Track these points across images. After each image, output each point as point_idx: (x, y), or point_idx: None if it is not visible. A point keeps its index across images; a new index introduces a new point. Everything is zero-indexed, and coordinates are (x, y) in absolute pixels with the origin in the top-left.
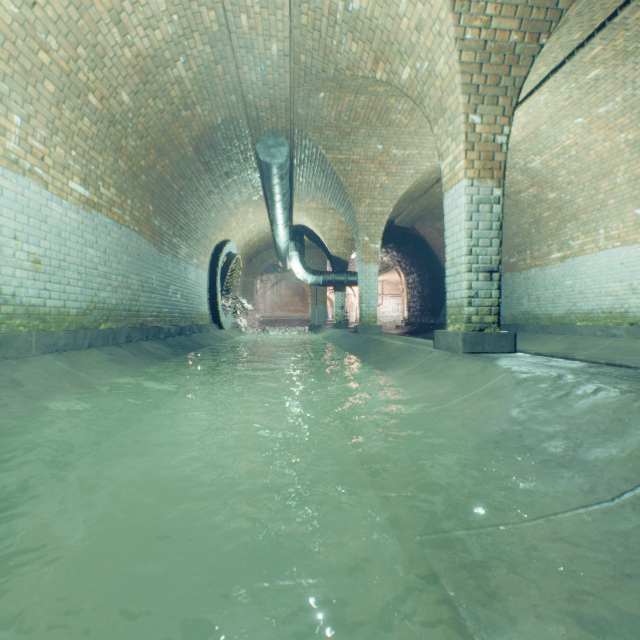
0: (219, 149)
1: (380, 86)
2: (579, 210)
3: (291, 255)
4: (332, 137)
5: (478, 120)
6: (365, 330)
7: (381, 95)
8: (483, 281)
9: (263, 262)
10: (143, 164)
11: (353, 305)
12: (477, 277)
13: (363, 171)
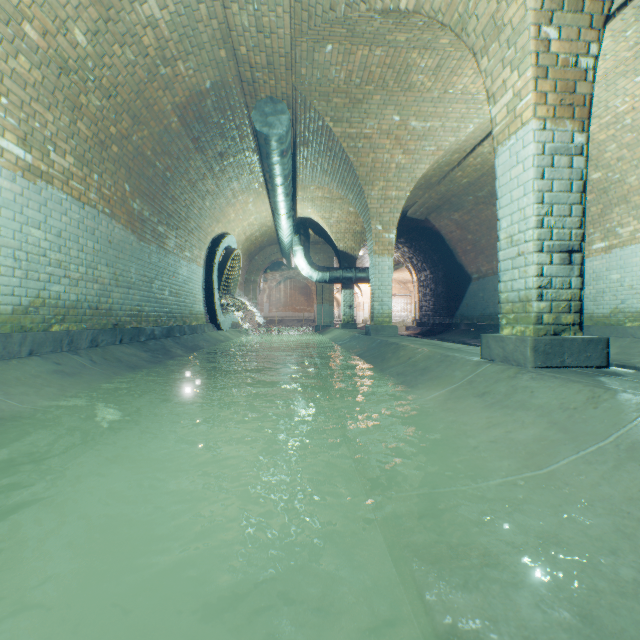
0: (210, 122)
1: (401, 32)
2: (631, 191)
3: (295, 250)
4: (341, 106)
5: (554, 34)
6: (378, 331)
7: (401, 47)
8: (559, 265)
9: (266, 259)
10: (113, 132)
11: (360, 305)
12: (550, 259)
13: (376, 148)
